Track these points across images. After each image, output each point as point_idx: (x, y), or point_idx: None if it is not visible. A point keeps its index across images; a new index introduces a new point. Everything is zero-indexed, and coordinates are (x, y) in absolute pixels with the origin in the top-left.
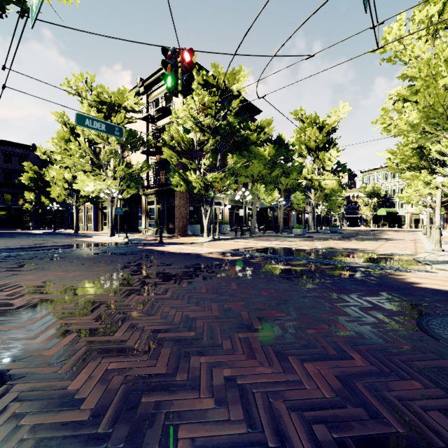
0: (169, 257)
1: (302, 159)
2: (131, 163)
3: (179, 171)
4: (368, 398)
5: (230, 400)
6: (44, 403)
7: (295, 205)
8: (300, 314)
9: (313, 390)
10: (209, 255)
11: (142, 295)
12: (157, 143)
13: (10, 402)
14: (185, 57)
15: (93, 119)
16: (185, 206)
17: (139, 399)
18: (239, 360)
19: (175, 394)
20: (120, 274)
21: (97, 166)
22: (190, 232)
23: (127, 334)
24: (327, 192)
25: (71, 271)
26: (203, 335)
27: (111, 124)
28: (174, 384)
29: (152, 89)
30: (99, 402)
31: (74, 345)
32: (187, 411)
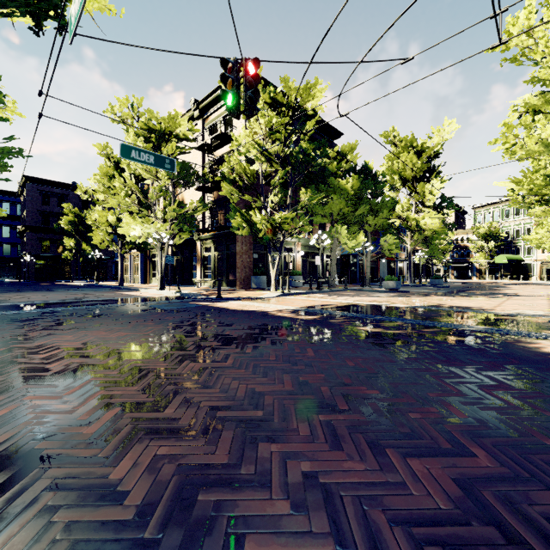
0: (229, 315)
1: (394, 192)
2: (184, 202)
3: (241, 211)
4: (501, 513)
5: (311, 504)
6: (81, 494)
7: (385, 251)
8: (398, 392)
9: (422, 498)
10: (278, 314)
11: (197, 361)
12: (214, 177)
13: (42, 491)
14: (248, 69)
15: (140, 150)
16: (248, 254)
17: (195, 496)
18: (321, 450)
19: (240, 492)
20: (172, 336)
21: (145, 207)
22: (254, 284)
23: (179, 411)
24: (428, 234)
25: (115, 331)
26: (273, 416)
27: (161, 156)
28: (238, 479)
29: (209, 112)
30: (146, 498)
31: (117, 422)
32: (256, 516)
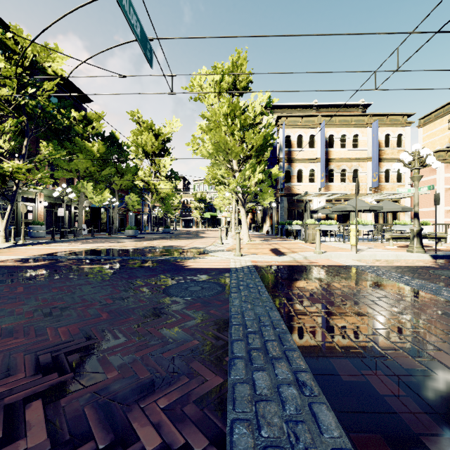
0: None
1: (139, 161)
2: None
3: None
4: (94, 333)
5: None
6: None
7: (130, 206)
8: (80, 299)
9: (55, 340)
10: None
11: None
12: None
13: None
14: None
15: None
16: None
17: None
18: None
19: None
20: None
21: None
22: None
23: None
24: (163, 195)
25: None
26: None
27: None
28: None
29: None
30: None
31: None
32: None
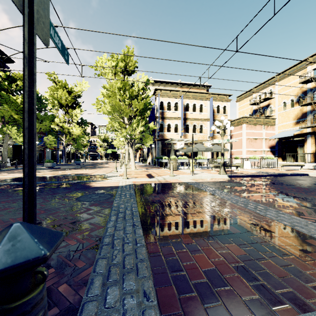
0: None
1: (55, 110)
2: None
3: None
4: (38, 218)
5: None
6: None
7: (48, 145)
8: None
9: None
10: None
11: None
12: None
13: None
14: None
15: None
16: None
17: None
18: None
19: None
20: None
21: None
22: None
23: None
24: (75, 137)
25: None
26: None
27: None
28: None
29: None
30: None
31: None
32: None
